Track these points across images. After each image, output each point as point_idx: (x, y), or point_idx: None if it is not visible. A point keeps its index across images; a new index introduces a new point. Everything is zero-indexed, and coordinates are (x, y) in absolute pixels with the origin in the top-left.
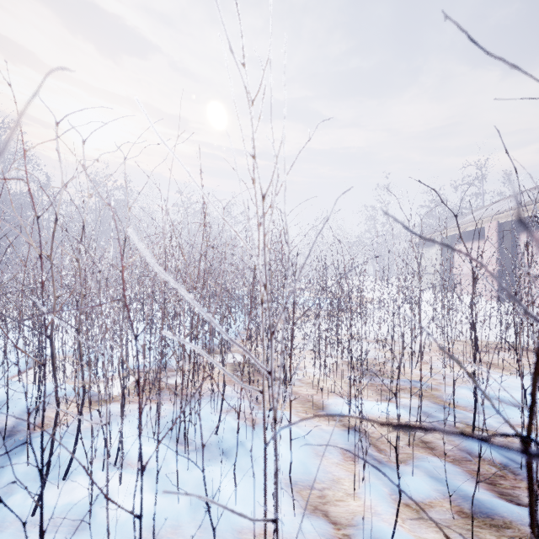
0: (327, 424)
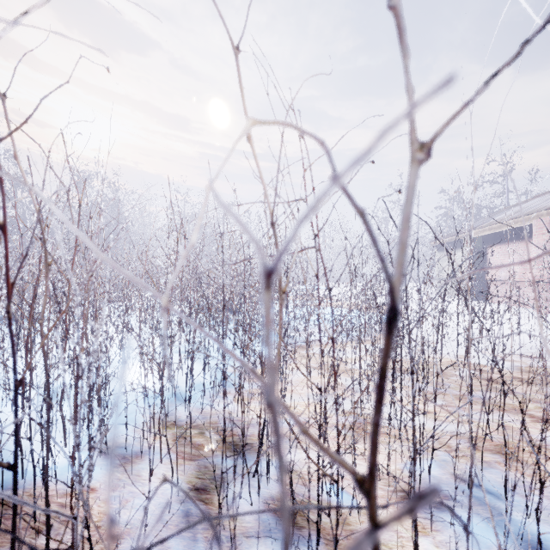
0: None
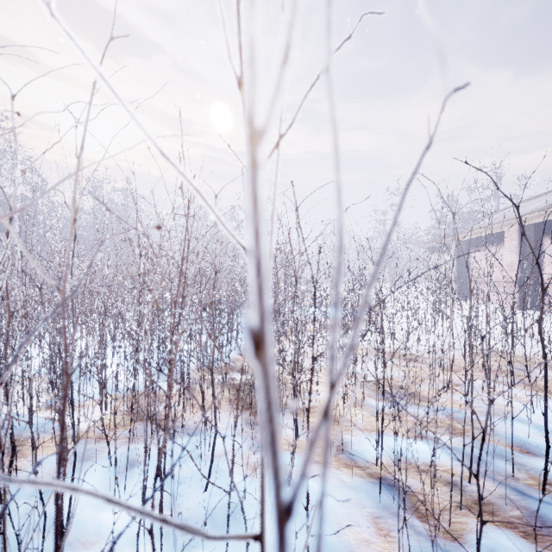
0: (349, 473)
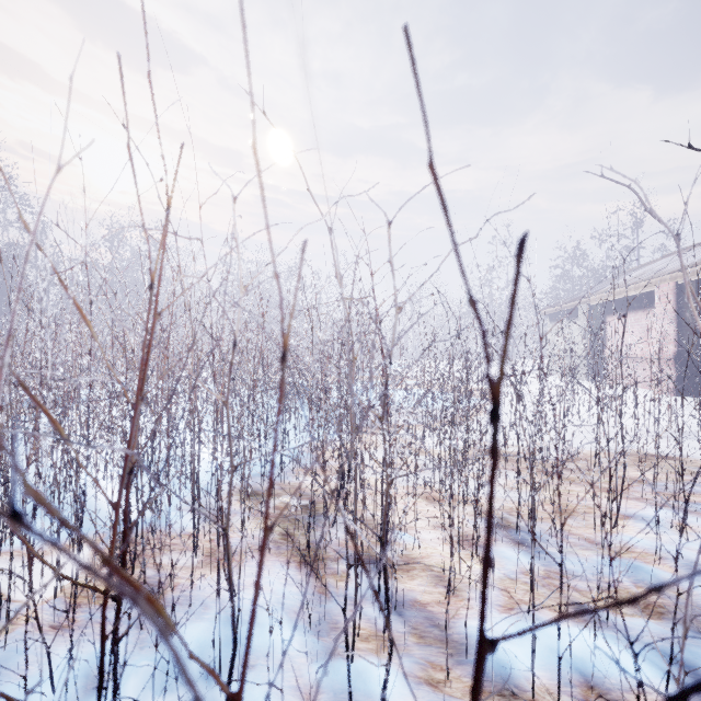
0: None
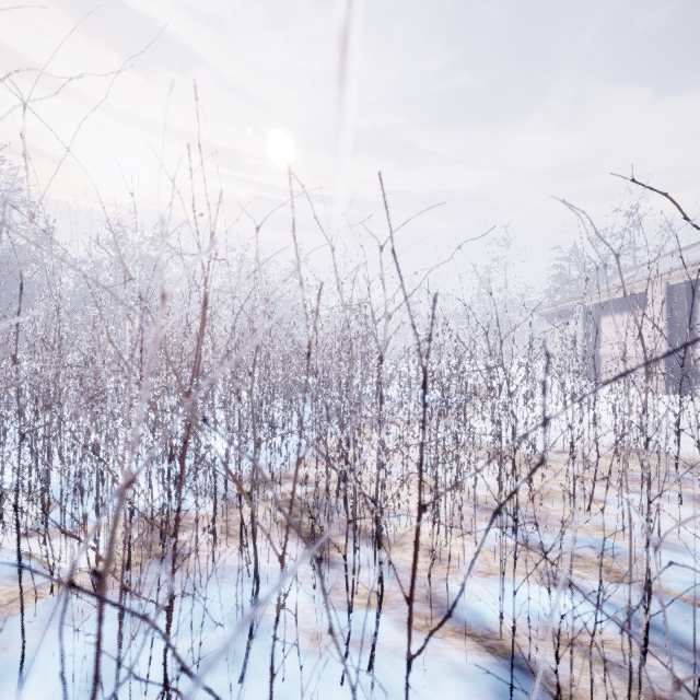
0: (459, 647)
